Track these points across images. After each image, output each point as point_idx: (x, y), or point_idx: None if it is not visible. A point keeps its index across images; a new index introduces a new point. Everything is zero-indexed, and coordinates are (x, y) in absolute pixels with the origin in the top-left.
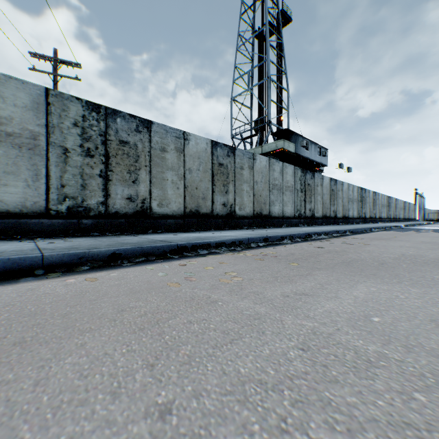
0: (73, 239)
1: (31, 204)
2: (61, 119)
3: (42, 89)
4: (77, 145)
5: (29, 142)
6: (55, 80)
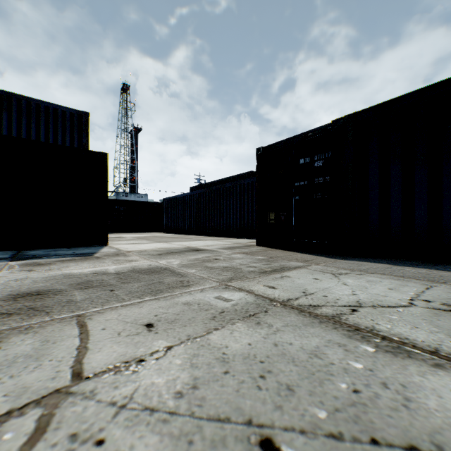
0: None
1: None
2: None
3: None
4: None
5: None
6: None
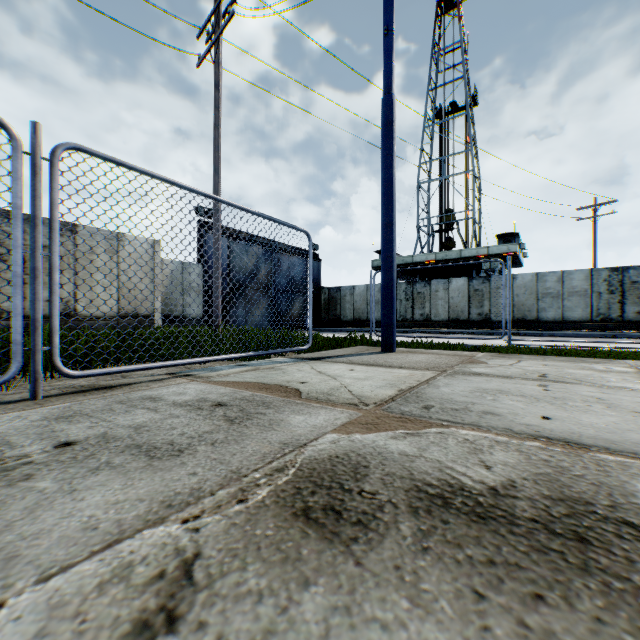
0: (601, 332)
1: (583, 318)
2: (596, 280)
3: (587, 270)
4: (604, 290)
5: (582, 293)
6: (593, 221)
